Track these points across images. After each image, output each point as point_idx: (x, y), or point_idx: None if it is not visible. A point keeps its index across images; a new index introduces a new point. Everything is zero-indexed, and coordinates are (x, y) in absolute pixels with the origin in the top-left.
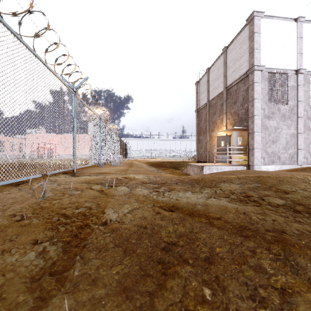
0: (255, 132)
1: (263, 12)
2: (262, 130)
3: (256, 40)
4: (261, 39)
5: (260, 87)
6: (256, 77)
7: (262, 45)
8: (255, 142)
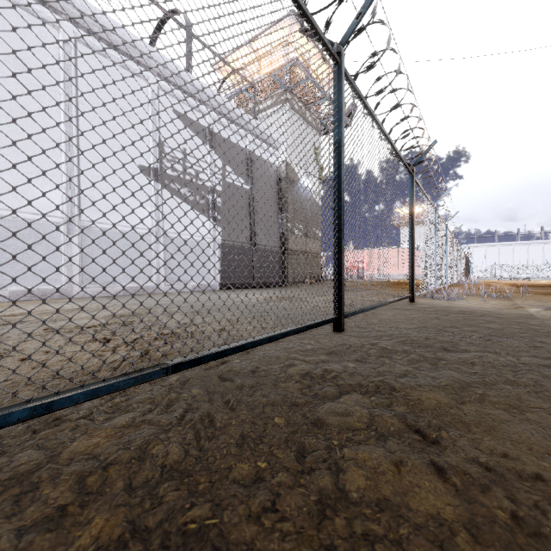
0: None
1: None
2: None
3: None
4: None
5: None
6: None
7: None
8: None
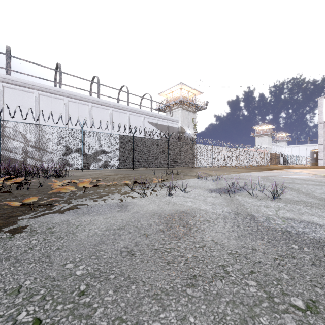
0: (319, 152)
1: (323, 96)
2: (324, 151)
3: (319, 110)
4: (324, 108)
5: (322, 131)
6: (319, 127)
7: (324, 111)
8: (319, 156)
